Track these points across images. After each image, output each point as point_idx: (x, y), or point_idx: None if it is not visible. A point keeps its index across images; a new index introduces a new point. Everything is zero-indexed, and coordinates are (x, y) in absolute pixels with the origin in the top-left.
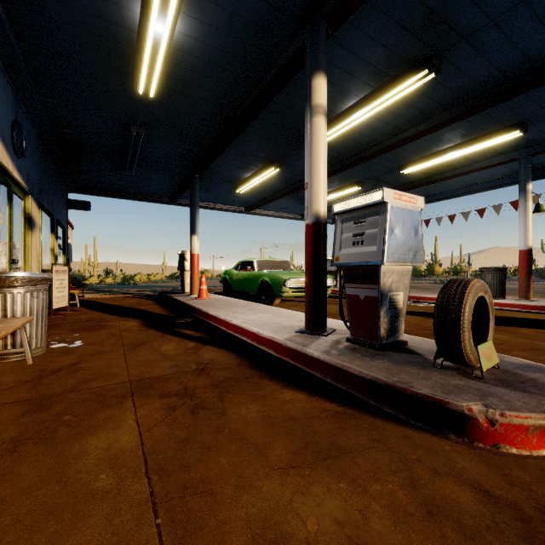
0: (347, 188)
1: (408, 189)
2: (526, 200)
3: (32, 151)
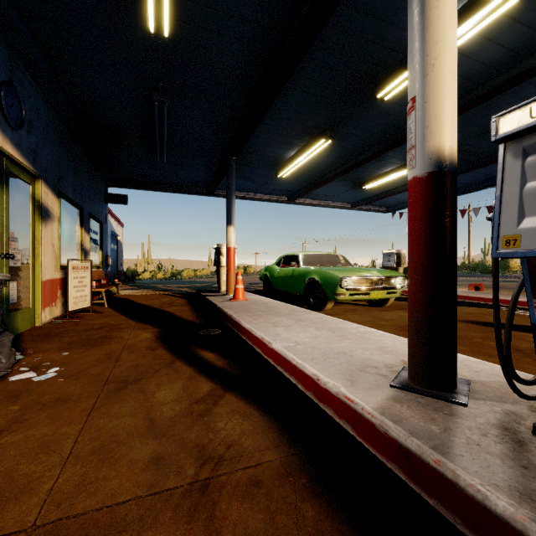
0: None
1: None
2: None
3: (45, 129)
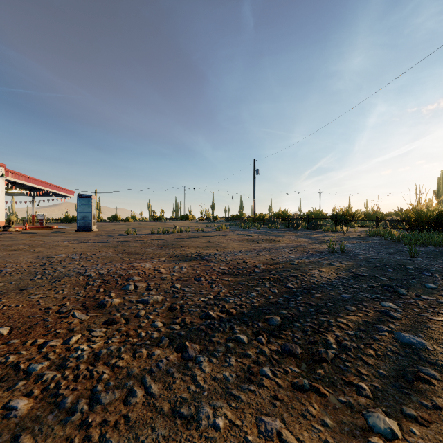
0: None
1: None
2: (34, 203)
3: None
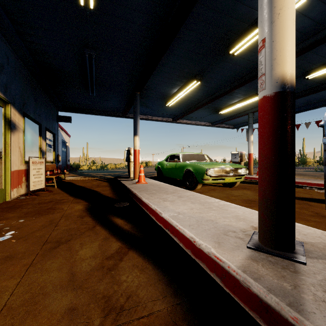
0: (252, 97)
1: (305, 95)
2: None
3: (13, 71)
